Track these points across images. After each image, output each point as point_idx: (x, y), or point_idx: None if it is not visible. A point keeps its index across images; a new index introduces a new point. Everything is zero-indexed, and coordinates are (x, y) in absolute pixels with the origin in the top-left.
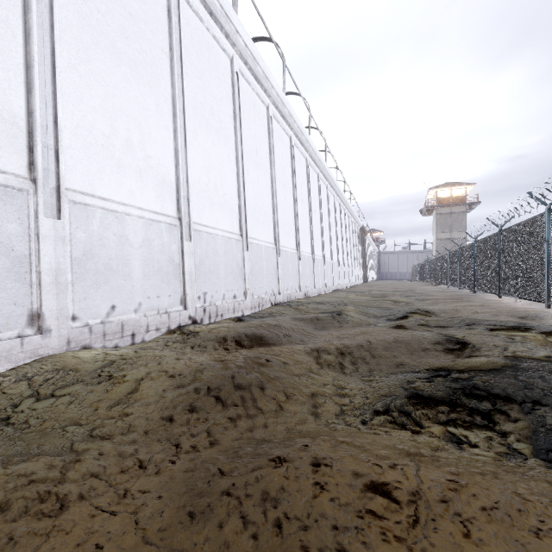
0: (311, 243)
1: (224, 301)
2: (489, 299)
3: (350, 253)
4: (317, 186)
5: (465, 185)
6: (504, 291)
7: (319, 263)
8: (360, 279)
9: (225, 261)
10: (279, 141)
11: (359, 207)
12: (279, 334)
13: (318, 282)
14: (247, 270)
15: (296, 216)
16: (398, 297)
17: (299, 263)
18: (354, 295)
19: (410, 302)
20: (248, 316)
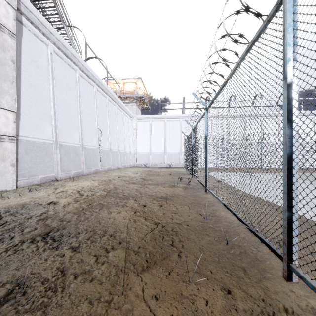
0: None
1: None
2: None
3: None
4: None
5: None
6: None
7: None
8: None
9: None
10: None
11: None
12: None
13: None
14: None
15: None
16: None
17: None
18: None
19: None
20: None
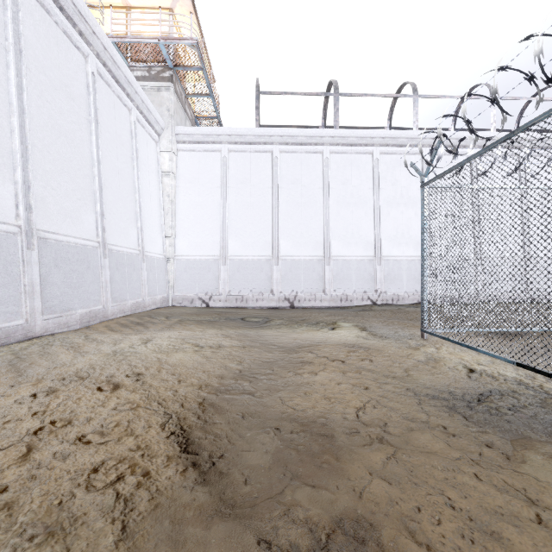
0: None
1: None
2: None
3: None
4: None
5: None
6: None
7: None
8: None
9: None
10: None
11: None
12: None
13: None
14: None
15: None
16: None
17: None
18: None
19: None
20: None
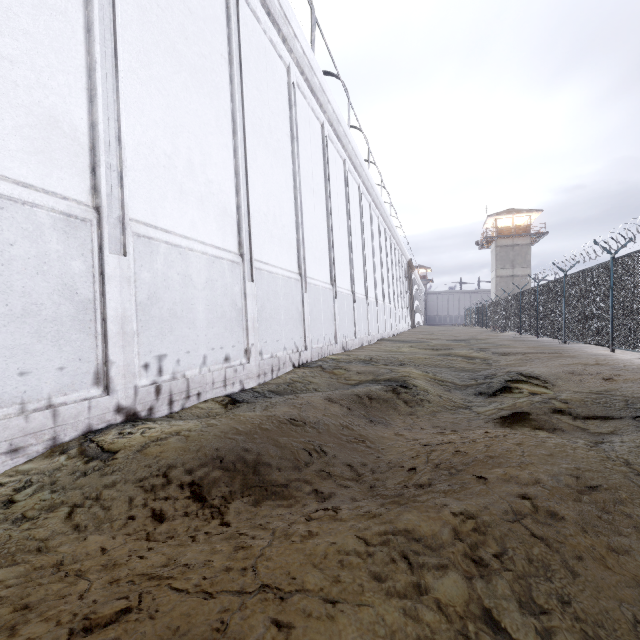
0: (351, 276)
1: (205, 368)
2: (596, 354)
3: (397, 292)
4: (358, 201)
5: (530, 213)
6: (620, 342)
7: (361, 304)
8: (407, 325)
9: (208, 297)
10: (305, 124)
11: (405, 236)
12: (300, 451)
13: (360, 329)
14: (252, 313)
15: (330, 236)
16: (470, 351)
17: (335, 303)
18: (408, 347)
19: (488, 357)
20: (251, 392)
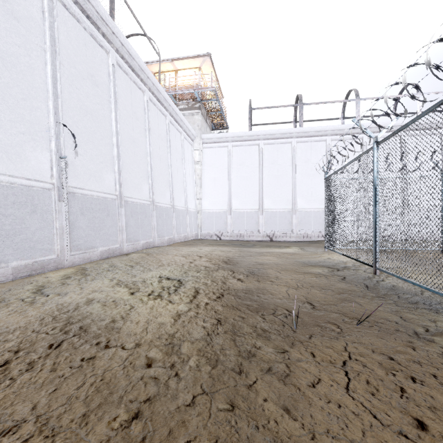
0: None
1: None
2: None
3: None
4: None
5: None
6: None
7: None
8: None
9: None
10: None
11: None
12: None
13: None
14: None
15: None
16: None
17: None
18: None
19: None
20: None
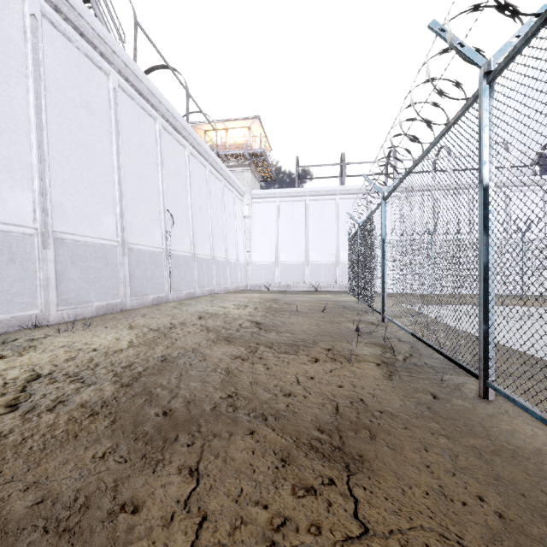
0: None
1: None
2: None
3: None
4: None
5: None
6: None
7: None
8: None
9: None
10: None
11: None
12: None
13: None
14: None
15: None
16: None
17: None
18: None
19: None
20: None
